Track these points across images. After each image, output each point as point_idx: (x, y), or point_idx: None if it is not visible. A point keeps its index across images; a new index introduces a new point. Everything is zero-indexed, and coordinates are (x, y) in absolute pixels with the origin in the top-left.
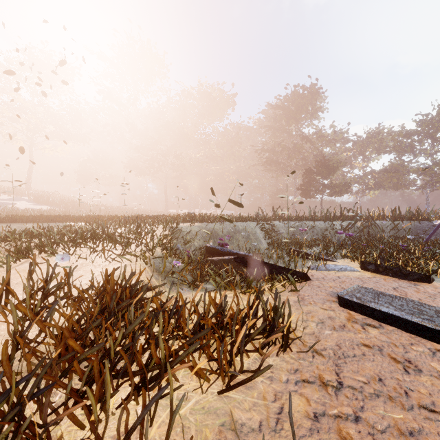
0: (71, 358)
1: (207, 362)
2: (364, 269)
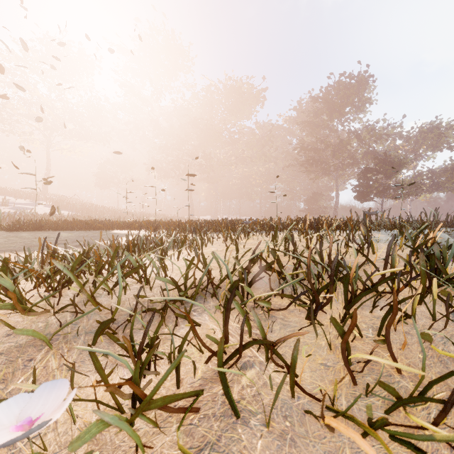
0: None
1: None
2: None
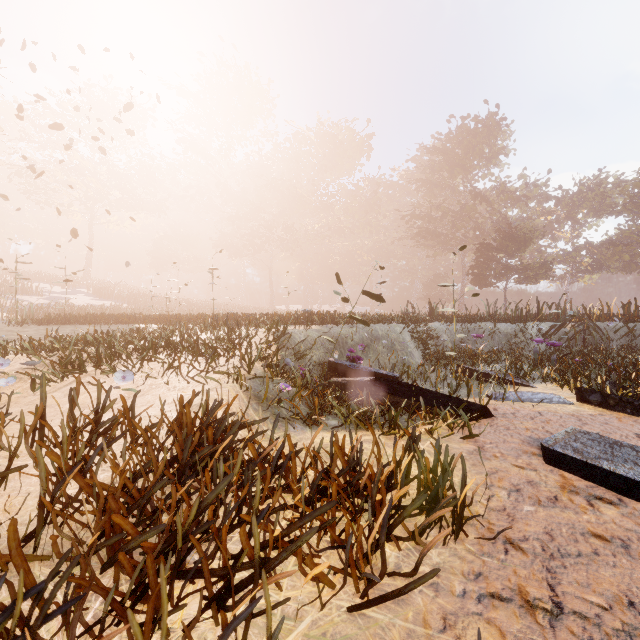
0: (119, 542)
1: (331, 551)
2: (581, 401)
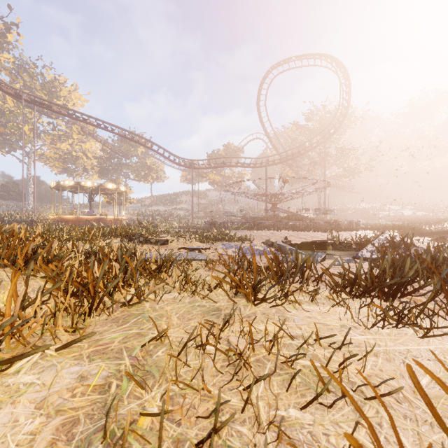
0: None
1: None
2: None
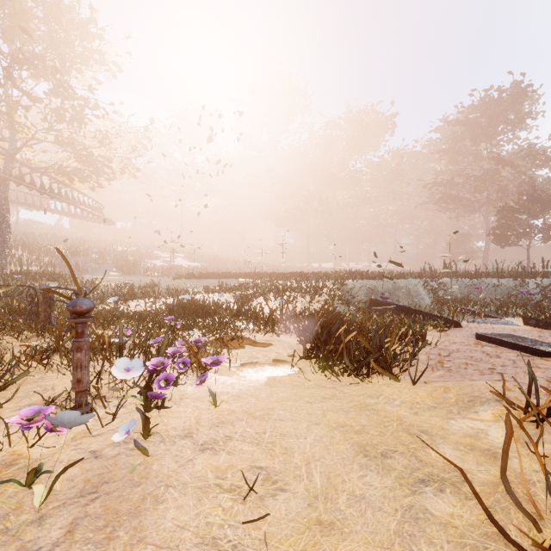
0: None
1: None
2: (525, 324)
